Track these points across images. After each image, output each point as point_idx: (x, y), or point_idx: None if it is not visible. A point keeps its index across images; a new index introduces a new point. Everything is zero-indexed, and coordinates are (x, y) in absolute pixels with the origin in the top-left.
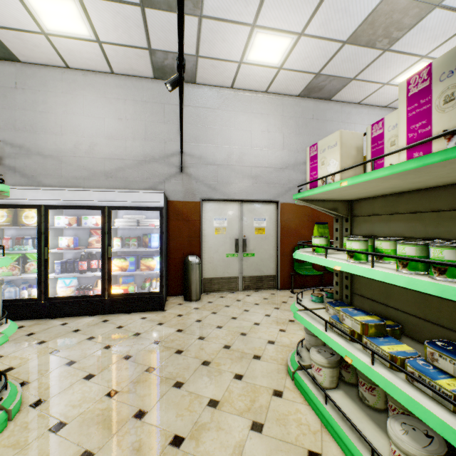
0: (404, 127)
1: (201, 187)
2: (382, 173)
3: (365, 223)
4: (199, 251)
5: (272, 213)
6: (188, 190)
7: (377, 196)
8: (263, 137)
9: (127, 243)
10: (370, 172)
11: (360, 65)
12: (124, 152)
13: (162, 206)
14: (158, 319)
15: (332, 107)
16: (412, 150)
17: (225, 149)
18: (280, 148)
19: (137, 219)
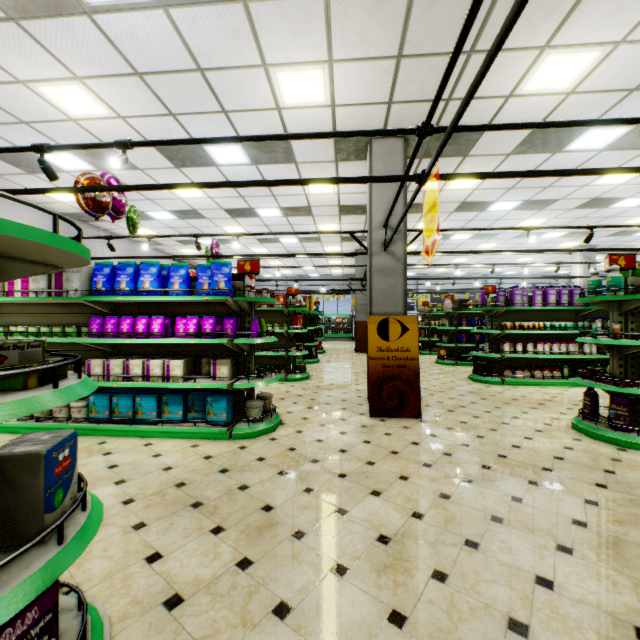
0: (21, 283)
1: None
2: (12, 299)
3: (6, 318)
4: None
5: None
6: None
7: (14, 303)
8: None
9: None
10: (6, 297)
11: (5, 170)
12: None
13: None
14: None
15: None
16: (24, 293)
17: None
18: None
19: None
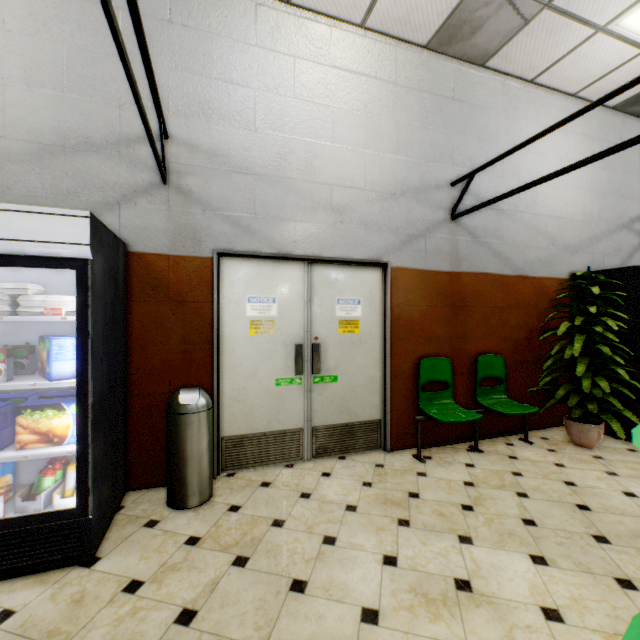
0: None
1: (217, 222)
2: None
3: None
4: (210, 374)
5: (374, 288)
6: (182, 229)
7: None
8: (356, 124)
9: None
10: None
11: None
12: None
13: (84, 256)
14: (49, 621)
15: (487, 81)
16: None
17: (273, 139)
18: (390, 151)
19: (11, 293)
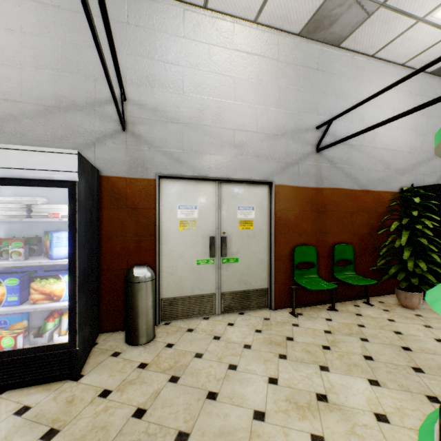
0: None
1: (158, 156)
2: None
3: None
4: (153, 257)
5: (263, 199)
6: (135, 160)
7: None
8: (251, 88)
9: (7, 249)
10: None
11: None
12: (18, 89)
13: (73, 179)
14: (52, 413)
15: (341, 56)
16: None
17: (195, 100)
18: (274, 106)
19: (27, 203)
